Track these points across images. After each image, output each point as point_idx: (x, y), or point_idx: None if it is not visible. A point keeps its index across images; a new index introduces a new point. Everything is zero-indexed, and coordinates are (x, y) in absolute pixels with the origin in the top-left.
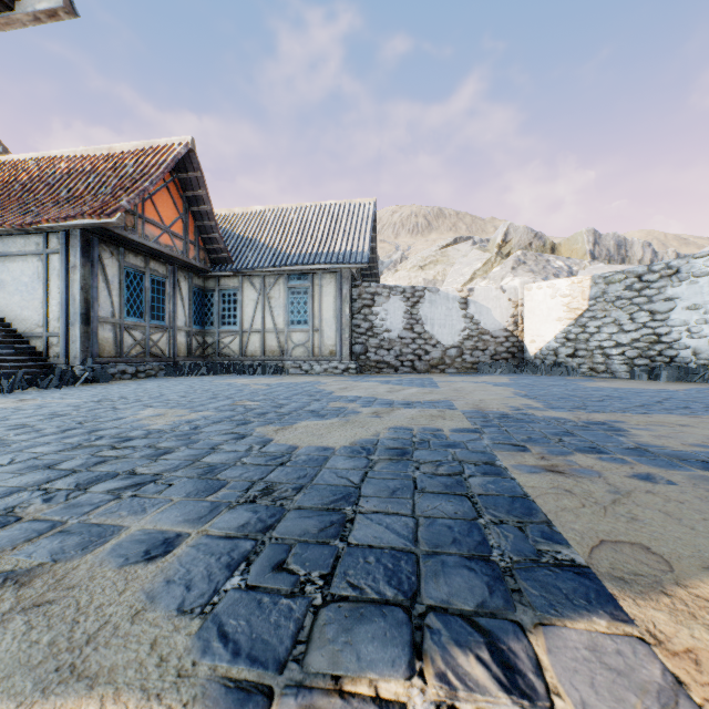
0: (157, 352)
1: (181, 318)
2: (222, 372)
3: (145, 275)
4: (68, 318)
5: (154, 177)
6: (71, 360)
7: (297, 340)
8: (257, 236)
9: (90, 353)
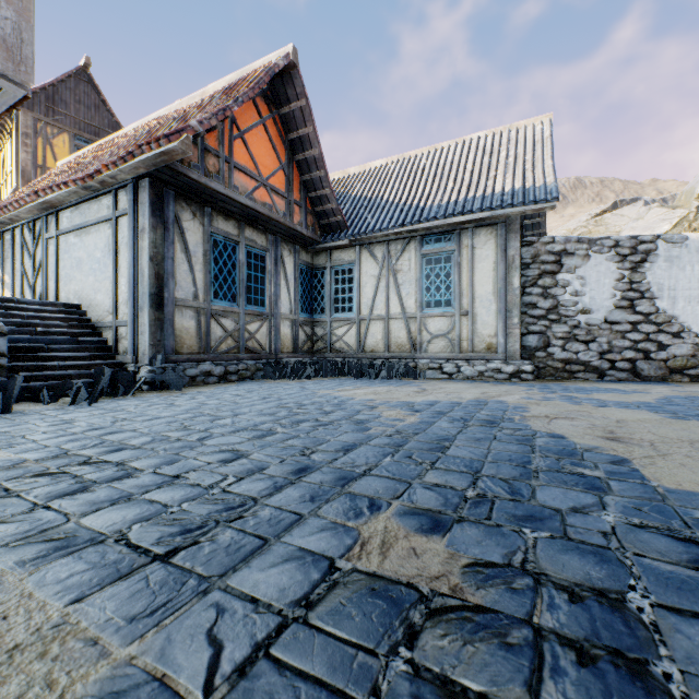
0: (255, 347)
1: (284, 303)
2: (333, 374)
3: (239, 245)
4: (136, 301)
5: (240, 94)
6: (140, 358)
7: (435, 329)
8: (378, 194)
9: (163, 349)
